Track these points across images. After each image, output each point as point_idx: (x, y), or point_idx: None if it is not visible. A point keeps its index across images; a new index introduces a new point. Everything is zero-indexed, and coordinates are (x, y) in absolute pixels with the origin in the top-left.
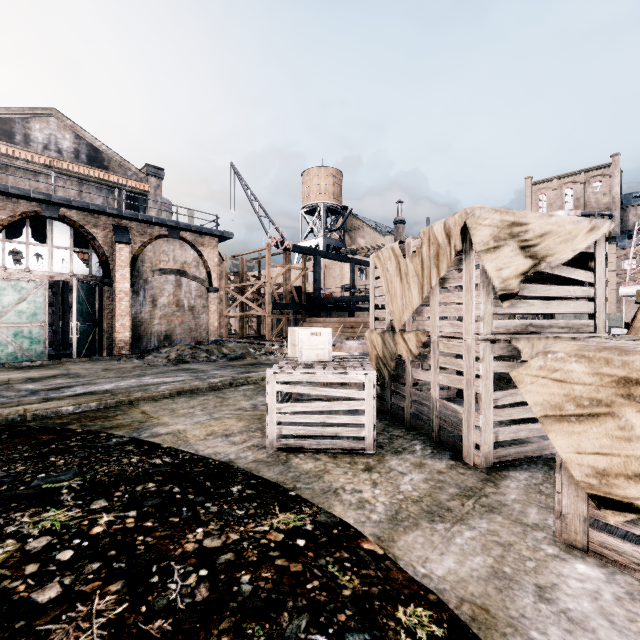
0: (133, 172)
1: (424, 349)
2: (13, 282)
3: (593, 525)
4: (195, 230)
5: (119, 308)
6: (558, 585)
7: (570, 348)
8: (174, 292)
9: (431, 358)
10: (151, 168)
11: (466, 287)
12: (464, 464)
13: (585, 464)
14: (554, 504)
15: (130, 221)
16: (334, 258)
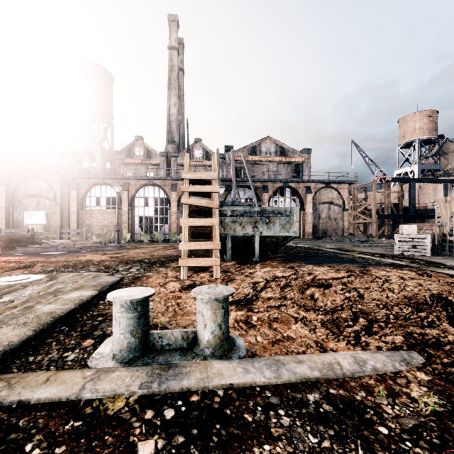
0: (297, 154)
1: None
2: None
3: None
4: (337, 182)
5: (308, 220)
6: None
7: None
8: (327, 212)
9: (453, 232)
10: (305, 150)
11: None
12: None
13: None
14: None
15: (310, 183)
16: (427, 182)
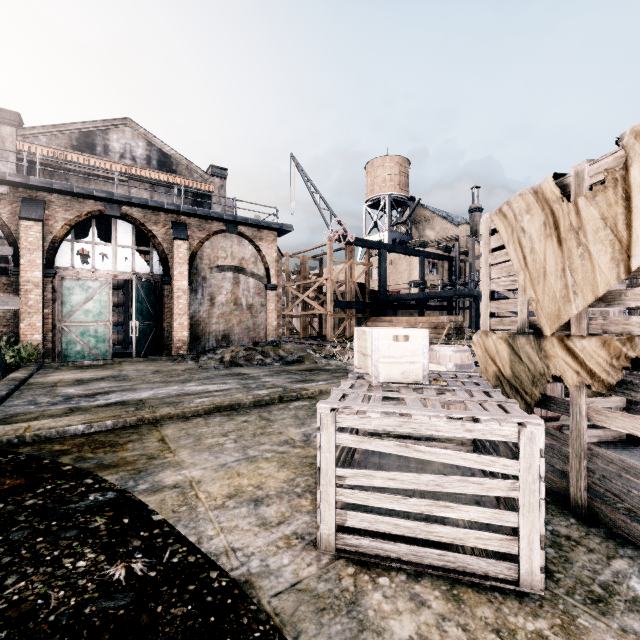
0: (199, 174)
1: None
2: (81, 281)
3: None
4: (253, 224)
5: (177, 307)
6: None
7: None
8: (232, 290)
9: None
10: (215, 169)
11: None
12: None
13: None
14: None
15: (188, 217)
16: (401, 251)
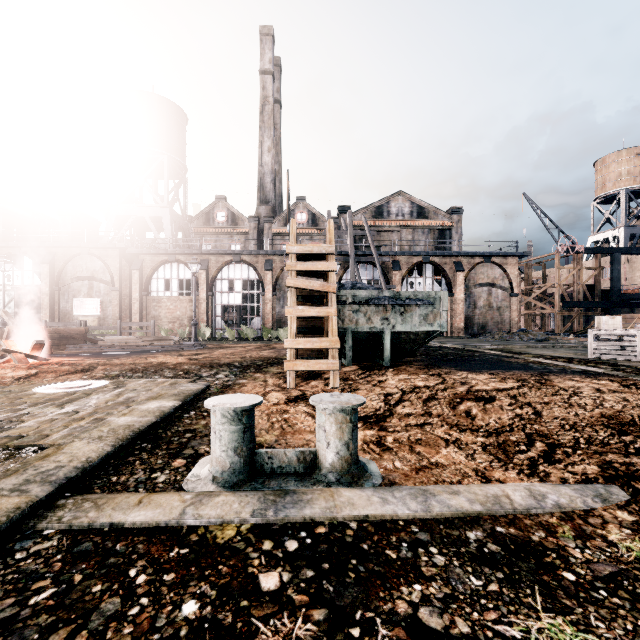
0: (442, 215)
1: None
2: None
3: None
4: (502, 255)
5: (458, 309)
6: None
7: None
8: (487, 298)
9: None
10: (454, 209)
11: None
12: None
13: None
14: None
15: (462, 257)
16: (639, 252)
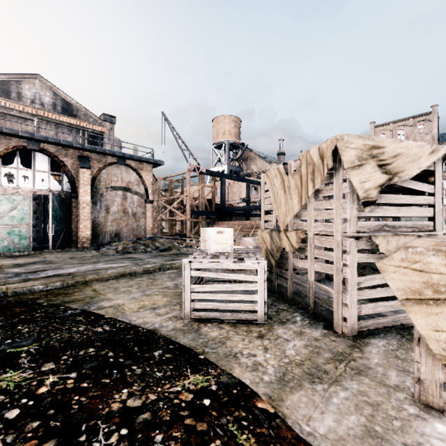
0: (94, 119)
1: (301, 243)
2: (7, 196)
3: (444, 387)
4: (136, 159)
5: (82, 214)
6: (423, 444)
7: (428, 244)
8: (121, 203)
9: (308, 251)
10: (106, 116)
11: (336, 196)
12: (334, 333)
13: (442, 340)
14: (409, 367)
15: (90, 152)
16: (235, 179)
